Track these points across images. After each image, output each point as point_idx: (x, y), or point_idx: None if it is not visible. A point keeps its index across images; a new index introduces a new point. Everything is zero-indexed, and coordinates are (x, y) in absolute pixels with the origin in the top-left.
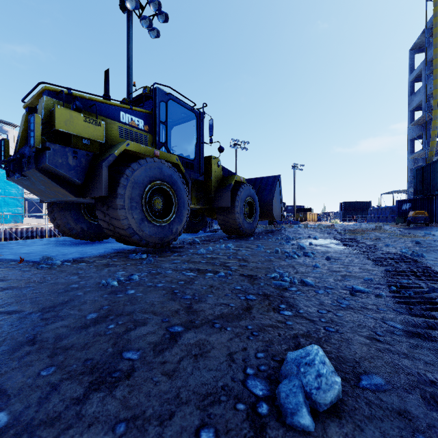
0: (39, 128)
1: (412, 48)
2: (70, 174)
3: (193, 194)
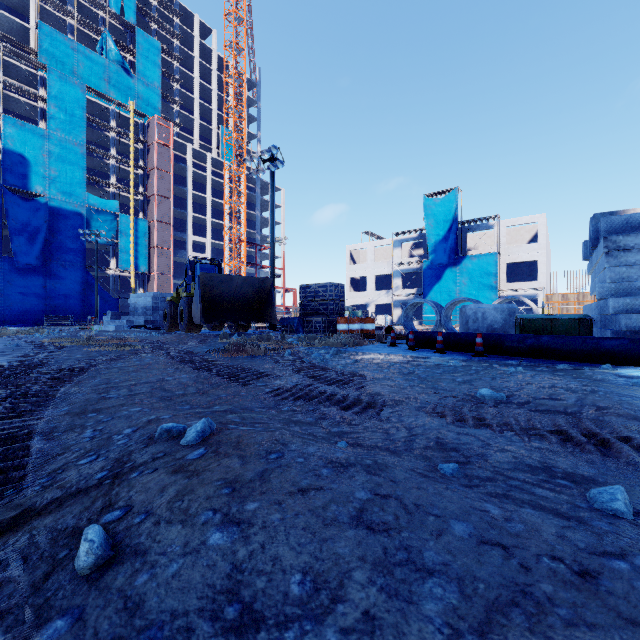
0: None
1: None
2: None
3: None
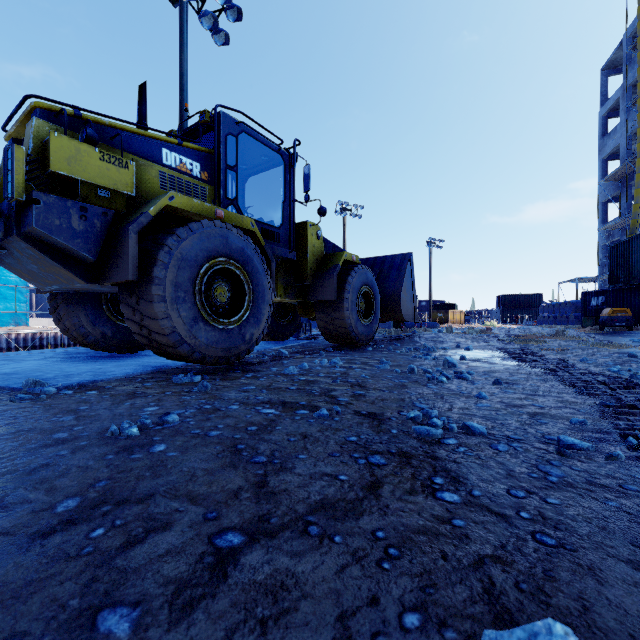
0: (21, 167)
1: (604, 67)
2: (75, 245)
3: (279, 281)
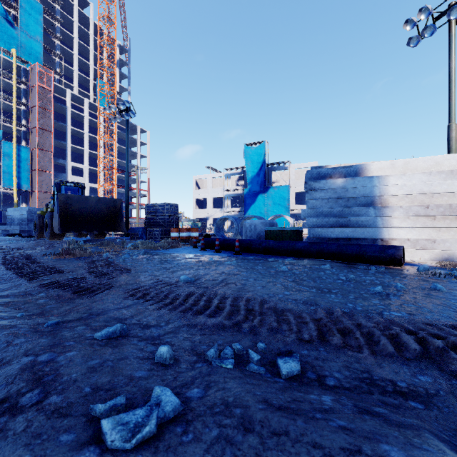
0: None
1: None
2: None
3: None
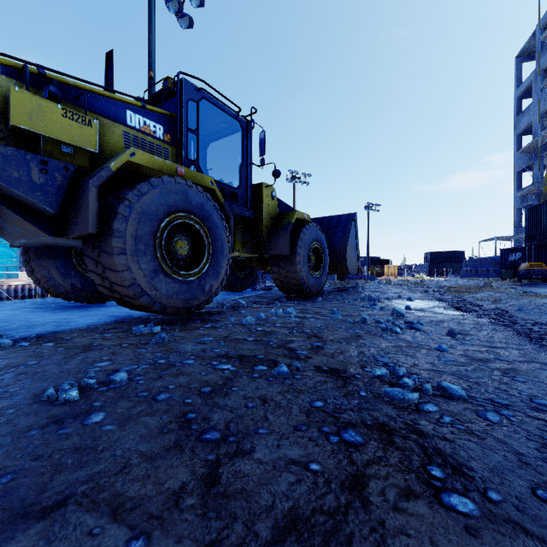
0: None
1: (519, 54)
2: (35, 198)
3: (237, 237)
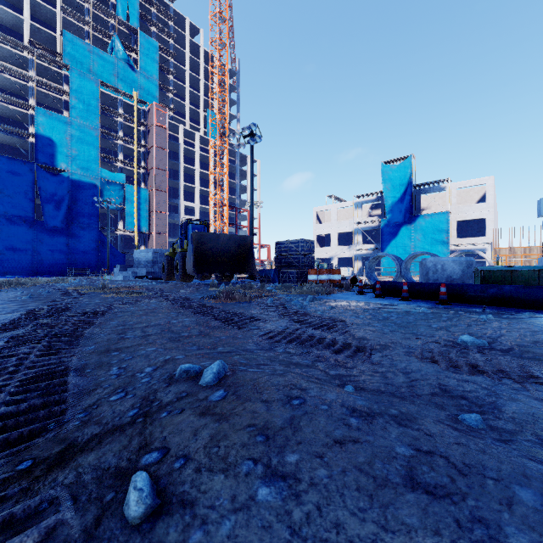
0: None
1: None
2: None
3: None
